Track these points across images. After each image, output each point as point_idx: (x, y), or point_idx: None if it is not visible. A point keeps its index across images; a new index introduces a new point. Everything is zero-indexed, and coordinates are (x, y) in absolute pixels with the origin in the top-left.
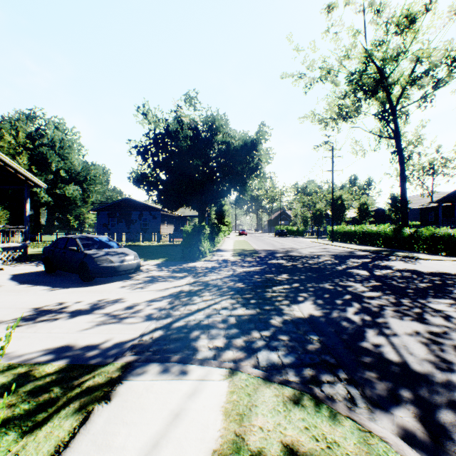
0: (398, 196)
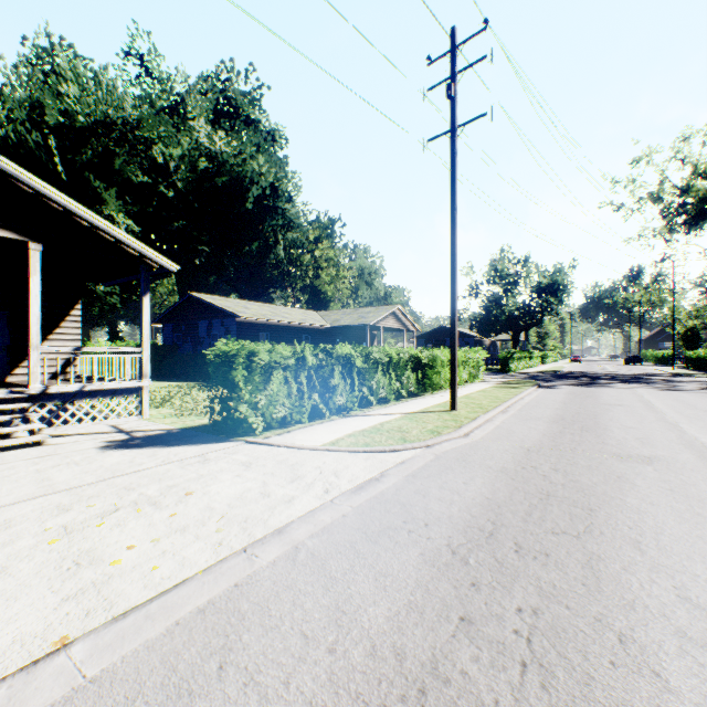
0: None
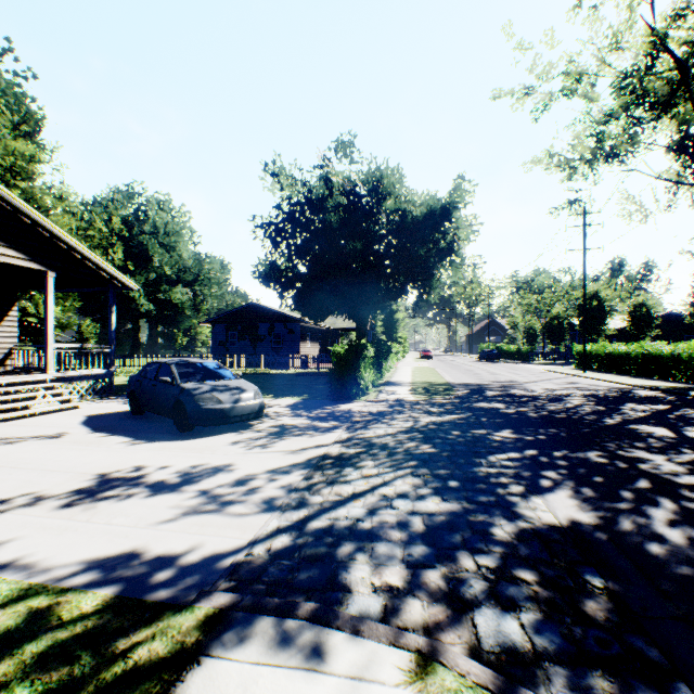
0: None
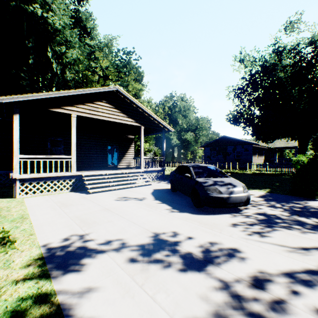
0: None
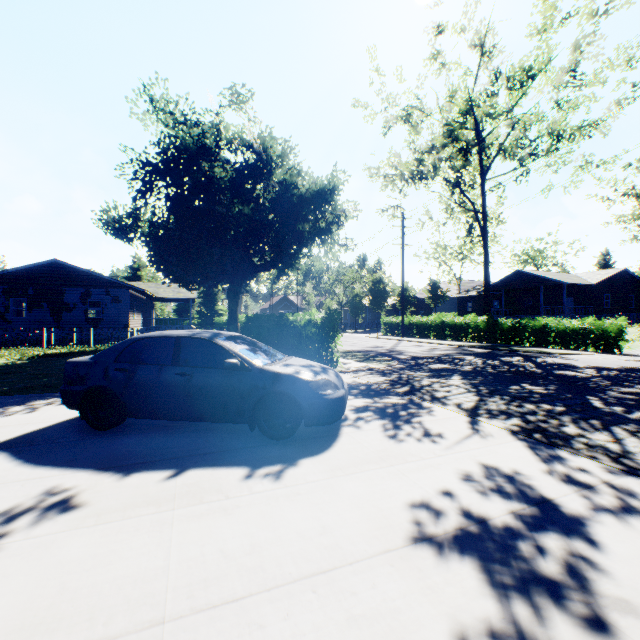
0: (438, 282)
